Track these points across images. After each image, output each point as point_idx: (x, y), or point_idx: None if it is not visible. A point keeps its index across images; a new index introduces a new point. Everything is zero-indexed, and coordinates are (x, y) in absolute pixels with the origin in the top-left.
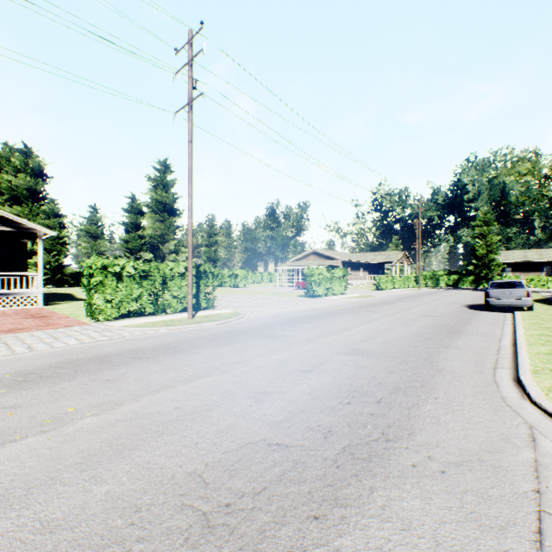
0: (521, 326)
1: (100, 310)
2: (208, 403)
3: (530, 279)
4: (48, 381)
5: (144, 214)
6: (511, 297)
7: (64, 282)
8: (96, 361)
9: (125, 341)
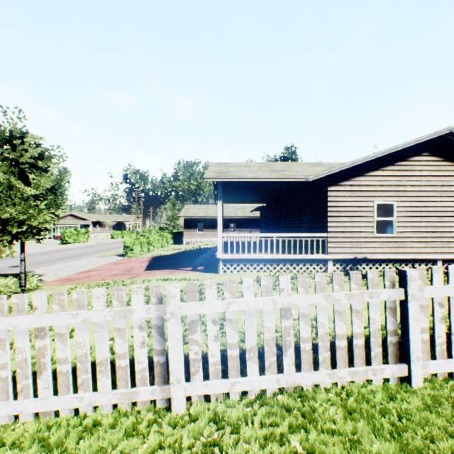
0: None
1: None
2: (36, 260)
3: None
4: None
5: None
6: None
7: None
8: None
9: None
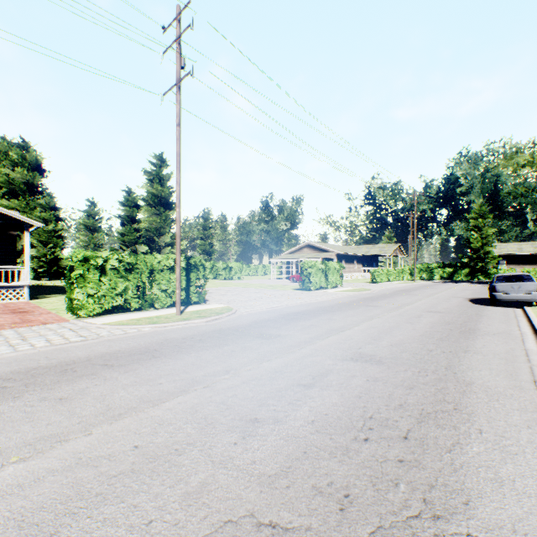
0: None
1: (81, 306)
2: (179, 439)
3: (526, 271)
4: None
5: (140, 207)
6: (519, 291)
7: (60, 275)
8: (57, 370)
9: (100, 342)
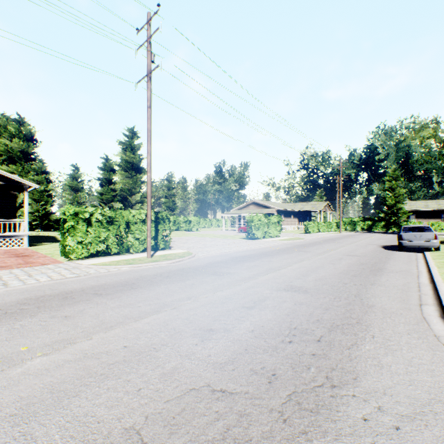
0: (433, 264)
1: (72, 251)
2: (156, 341)
3: (431, 224)
4: (11, 318)
5: (115, 171)
6: (421, 239)
7: (50, 227)
8: (59, 298)
9: (90, 278)
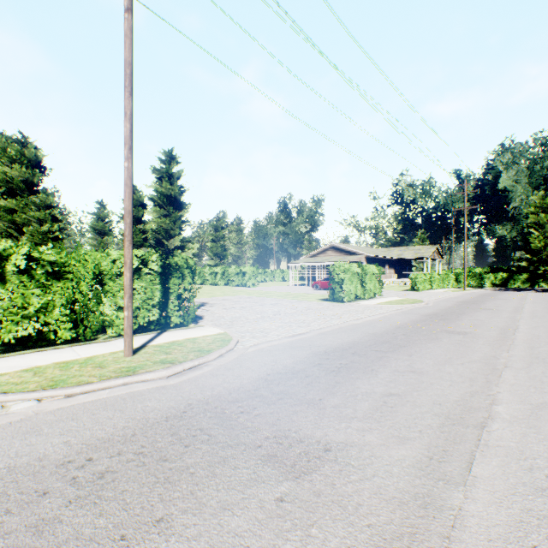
0: None
1: None
2: None
3: None
4: None
5: (146, 207)
6: None
7: None
8: None
9: None
